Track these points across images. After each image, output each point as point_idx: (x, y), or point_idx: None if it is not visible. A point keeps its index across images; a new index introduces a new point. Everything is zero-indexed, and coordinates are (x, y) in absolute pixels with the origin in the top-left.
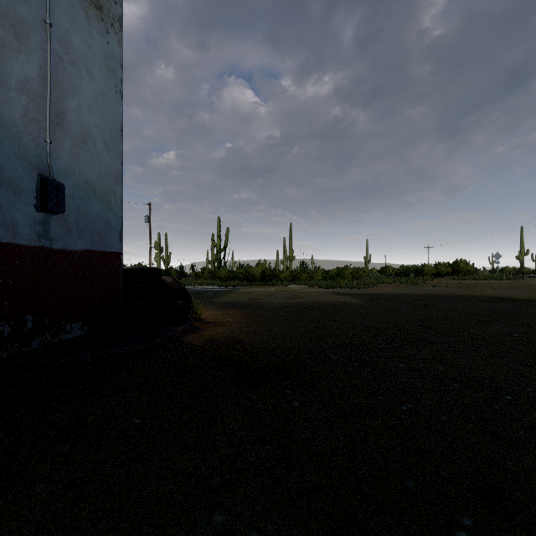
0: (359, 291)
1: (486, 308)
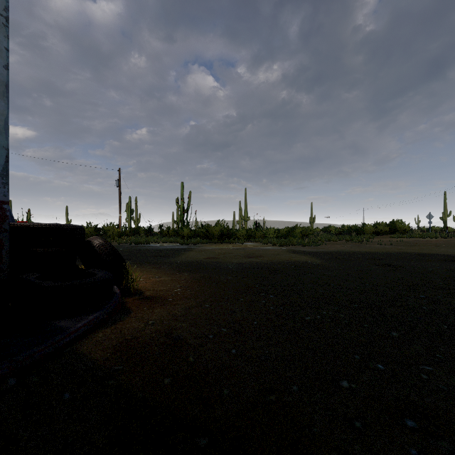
0: (312, 248)
1: None
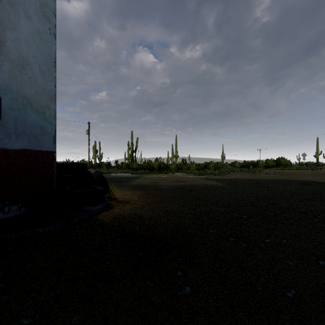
0: (220, 177)
1: (306, 189)
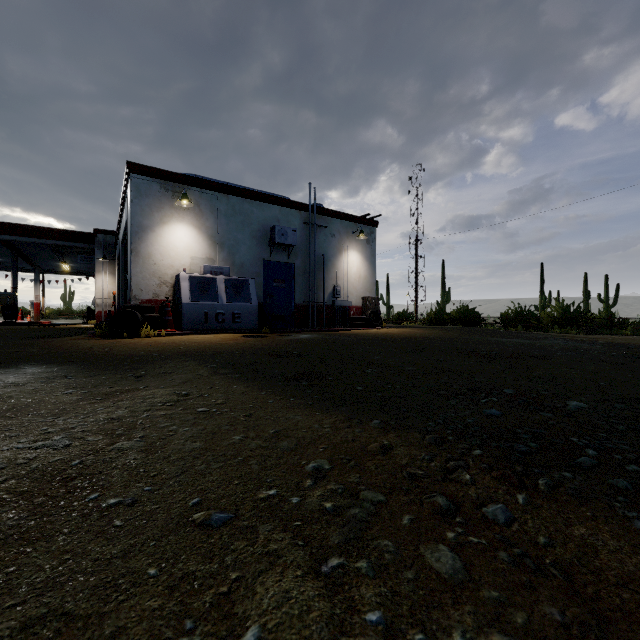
0: None
1: None
